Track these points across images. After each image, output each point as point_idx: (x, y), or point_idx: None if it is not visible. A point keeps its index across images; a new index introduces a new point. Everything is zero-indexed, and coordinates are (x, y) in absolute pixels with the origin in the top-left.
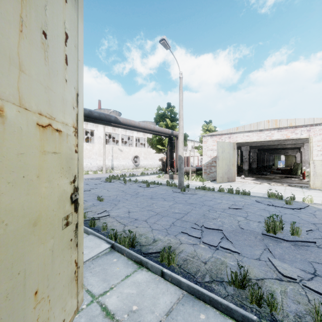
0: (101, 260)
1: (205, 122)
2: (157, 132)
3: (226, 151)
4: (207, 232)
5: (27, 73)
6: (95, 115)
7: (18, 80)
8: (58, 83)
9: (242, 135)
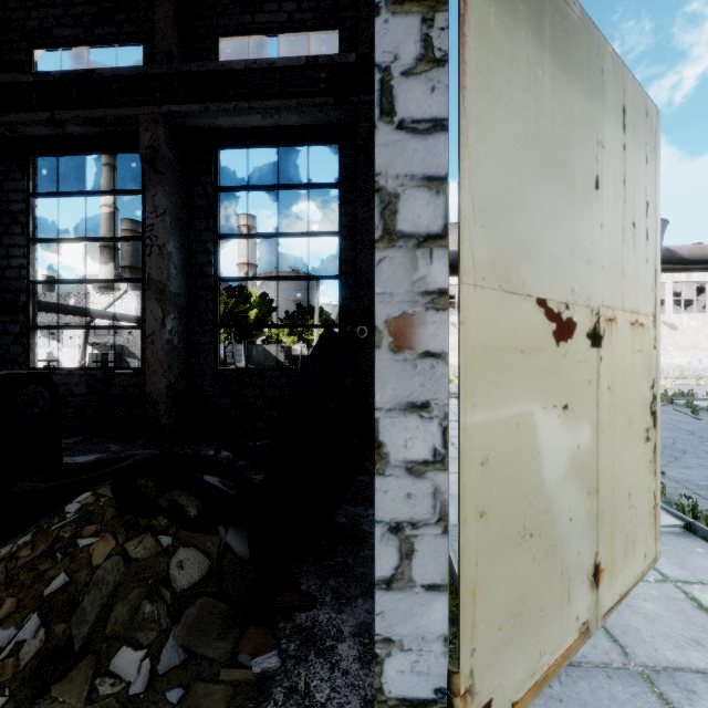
0: (666, 539)
1: None
2: None
3: None
4: None
5: (625, 276)
6: None
7: (621, 287)
8: (641, 269)
9: None
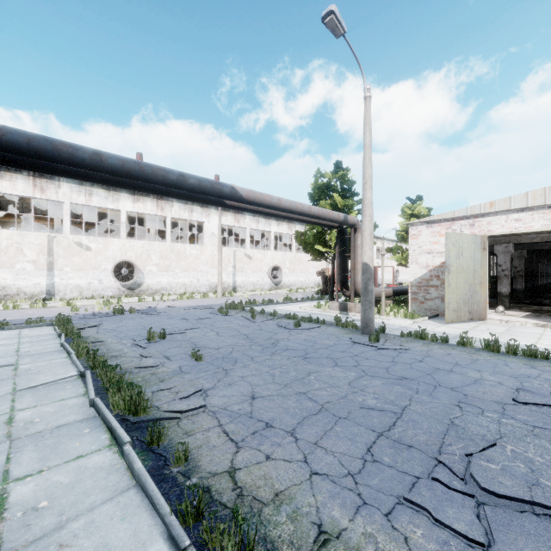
0: None
1: (408, 199)
2: (315, 218)
3: (465, 253)
4: (498, 514)
5: None
6: (191, 183)
7: None
8: None
9: (503, 219)
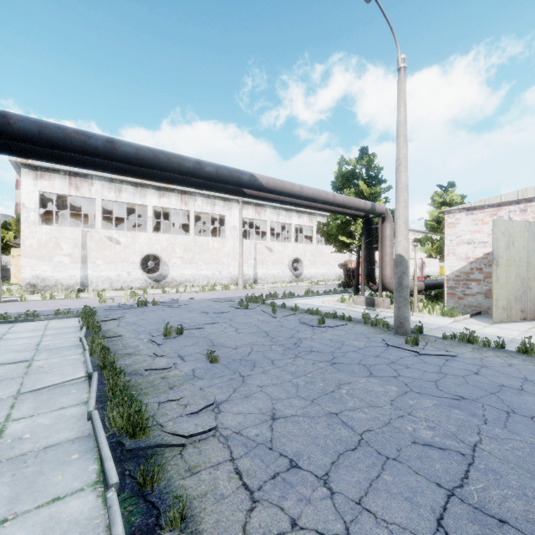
0: None
1: (439, 186)
2: (340, 207)
3: (517, 243)
4: None
5: None
6: (208, 171)
7: None
8: None
9: None
